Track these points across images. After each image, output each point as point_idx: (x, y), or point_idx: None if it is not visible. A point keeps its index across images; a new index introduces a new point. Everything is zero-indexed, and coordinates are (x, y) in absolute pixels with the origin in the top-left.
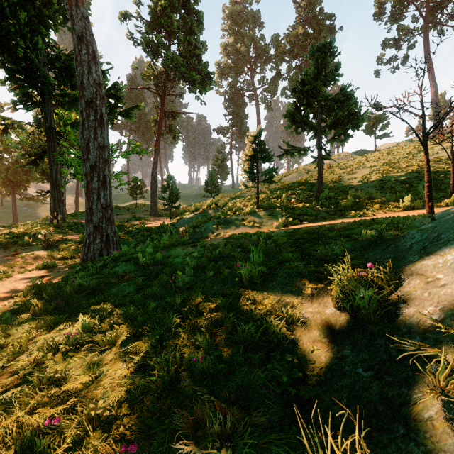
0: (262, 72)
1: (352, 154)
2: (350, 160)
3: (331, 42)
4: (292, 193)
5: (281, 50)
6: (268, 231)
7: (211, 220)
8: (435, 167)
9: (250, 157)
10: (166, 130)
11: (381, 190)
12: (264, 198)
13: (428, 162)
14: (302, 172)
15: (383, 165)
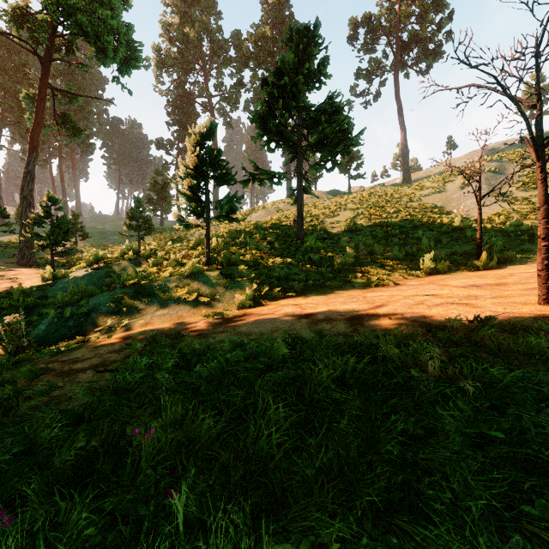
0: (219, 77)
1: (326, 193)
2: (327, 200)
3: (316, 27)
4: (262, 238)
5: (243, 53)
6: (225, 322)
7: (113, 286)
8: (425, 215)
9: (192, 170)
10: (56, 122)
11: (373, 240)
12: (219, 244)
13: (547, 199)
14: (271, 210)
15: (367, 209)
